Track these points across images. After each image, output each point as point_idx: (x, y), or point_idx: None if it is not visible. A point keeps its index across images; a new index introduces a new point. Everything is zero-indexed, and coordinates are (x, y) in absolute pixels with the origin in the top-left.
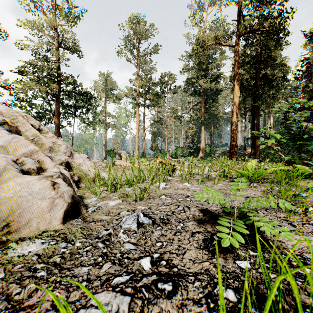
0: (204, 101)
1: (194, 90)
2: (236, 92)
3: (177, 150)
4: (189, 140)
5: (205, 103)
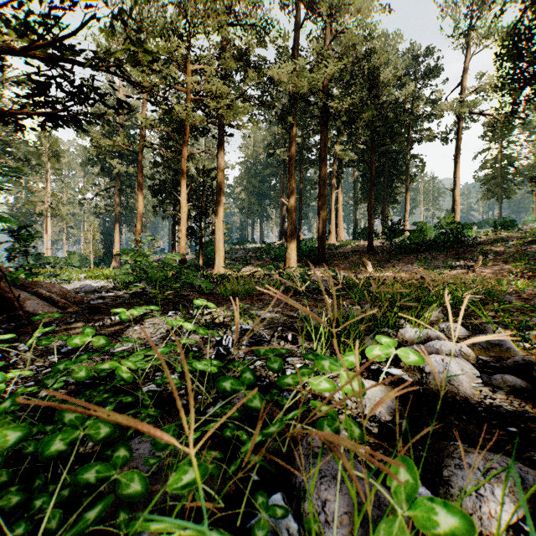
0: (120, 187)
1: (104, 168)
2: (141, 202)
3: (71, 258)
4: (91, 243)
5: (120, 191)
